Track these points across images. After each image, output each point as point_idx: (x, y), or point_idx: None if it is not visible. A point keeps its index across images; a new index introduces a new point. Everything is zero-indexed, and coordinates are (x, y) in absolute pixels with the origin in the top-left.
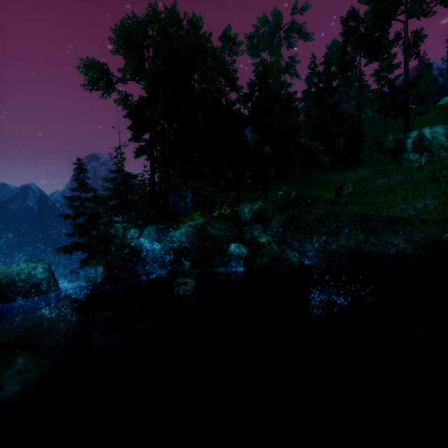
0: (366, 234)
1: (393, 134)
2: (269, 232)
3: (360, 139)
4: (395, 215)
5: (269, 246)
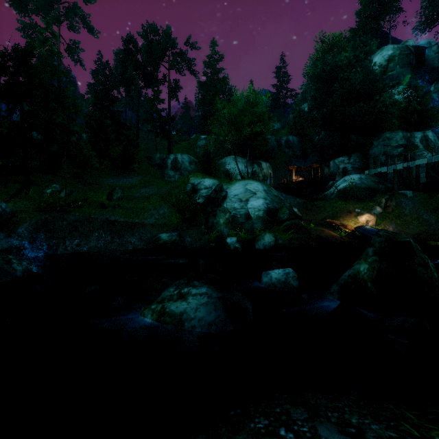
0: (113, 236)
1: (159, 153)
2: (14, 237)
3: (134, 151)
4: (135, 221)
5: None
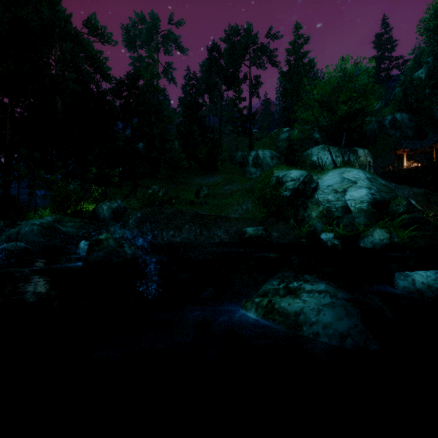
0: (201, 229)
1: (241, 151)
2: (126, 228)
3: (218, 151)
4: (221, 215)
5: (107, 242)
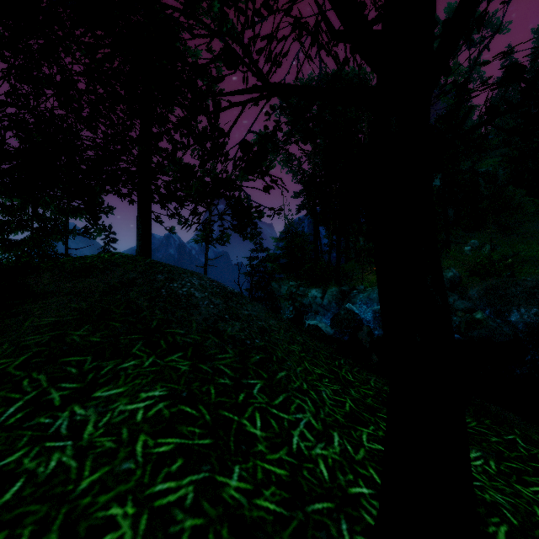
0: None
1: None
2: (466, 299)
3: None
4: None
5: (485, 321)
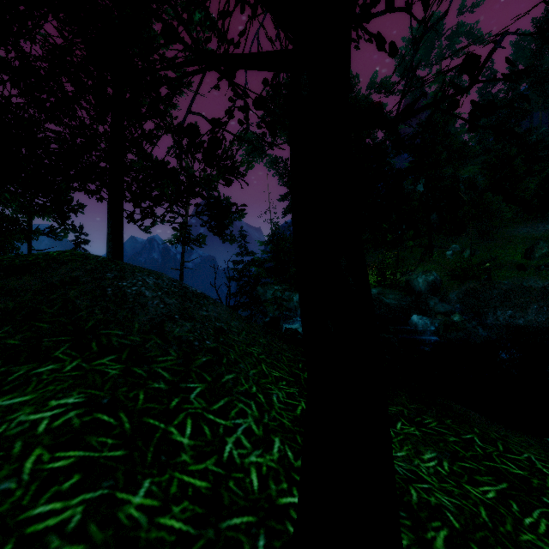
0: None
1: None
2: (446, 303)
3: None
4: None
5: (462, 323)
